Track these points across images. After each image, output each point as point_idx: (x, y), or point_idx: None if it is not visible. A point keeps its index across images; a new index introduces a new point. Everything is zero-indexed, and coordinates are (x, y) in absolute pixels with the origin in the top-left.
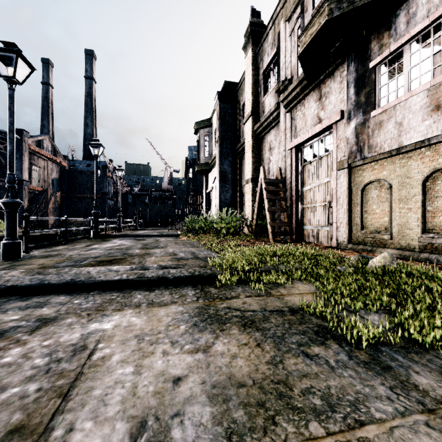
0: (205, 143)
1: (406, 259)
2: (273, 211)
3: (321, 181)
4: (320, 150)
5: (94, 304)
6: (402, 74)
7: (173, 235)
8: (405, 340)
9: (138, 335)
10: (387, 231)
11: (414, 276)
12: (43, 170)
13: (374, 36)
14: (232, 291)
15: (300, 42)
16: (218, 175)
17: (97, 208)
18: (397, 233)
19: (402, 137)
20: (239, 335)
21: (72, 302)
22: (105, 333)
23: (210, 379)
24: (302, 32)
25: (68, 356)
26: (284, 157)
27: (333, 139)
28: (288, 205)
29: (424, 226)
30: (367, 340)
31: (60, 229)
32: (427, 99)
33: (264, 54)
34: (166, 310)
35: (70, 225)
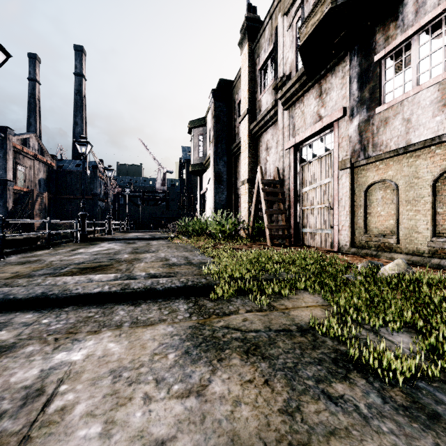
0: (199, 143)
1: (415, 265)
2: (270, 213)
3: (321, 182)
4: (319, 149)
5: (66, 324)
6: (410, 67)
7: (166, 238)
8: (442, 371)
9: (114, 371)
10: (393, 235)
11: (433, 286)
12: (29, 170)
13: (379, 28)
14: (230, 305)
15: (300, 33)
16: (213, 176)
17: (85, 210)
18: (404, 237)
19: (411, 135)
20: (242, 368)
21: (40, 322)
22: (72, 368)
23: (207, 443)
24: (303, 23)
25: (15, 408)
26: (281, 157)
27: (335, 137)
28: (286, 207)
29: (434, 229)
30: (402, 374)
31: (42, 232)
32: (439, 93)
33: (260, 51)
34: (152, 331)
35: (58, 227)
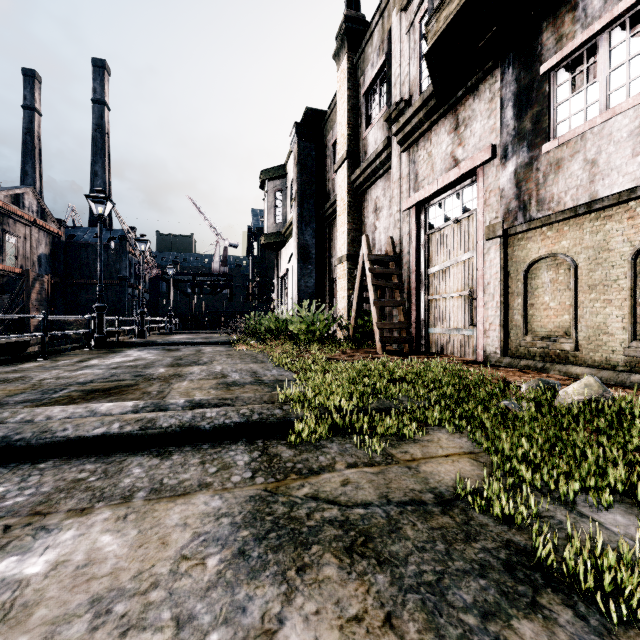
0: (276, 203)
1: (606, 384)
2: (382, 305)
3: (458, 259)
4: (455, 209)
5: (35, 495)
6: (596, 81)
7: (226, 342)
8: None
9: (99, 599)
10: (570, 338)
11: None
12: (23, 242)
13: (548, 23)
14: (320, 454)
15: (428, 31)
16: (296, 251)
17: (102, 300)
18: (586, 341)
19: (597, 184)
20: (342, 587)
21: None
22: (18, 595)
23: None
24: (432, 15)
25: None
26: (398, 222)
27: (479, 190)
28: (404, 296)
29: (634, 329)
30: None
31: (32, 334)
32: None
33: (366, 65)
34: (183, 508)
35: (68, 326)
